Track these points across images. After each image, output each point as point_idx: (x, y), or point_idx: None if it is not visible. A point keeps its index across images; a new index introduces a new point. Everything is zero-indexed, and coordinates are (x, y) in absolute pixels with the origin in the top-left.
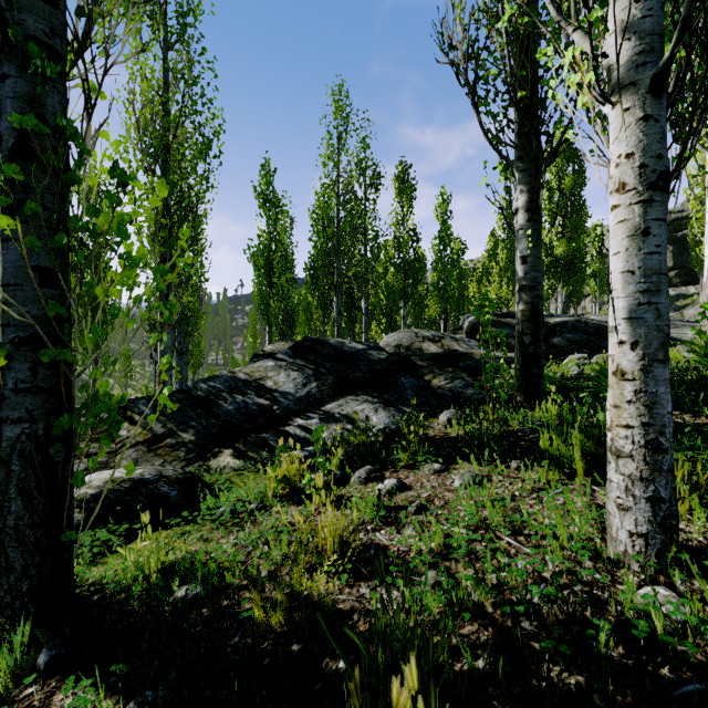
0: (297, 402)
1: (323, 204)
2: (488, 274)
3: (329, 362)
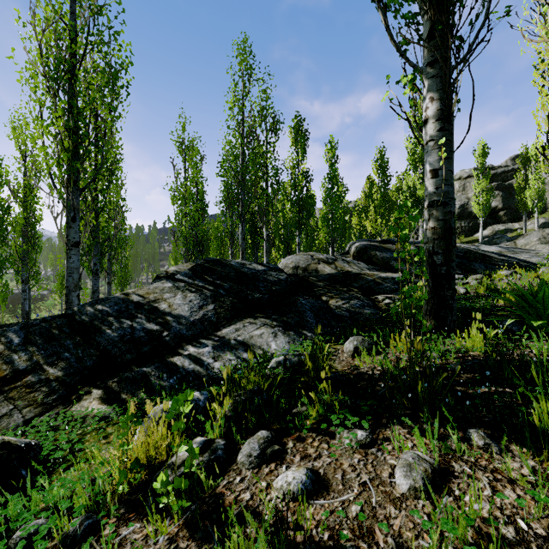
0: (190, 326)
1: (230, 144)
2: (365, 211)
3: (228, 283)
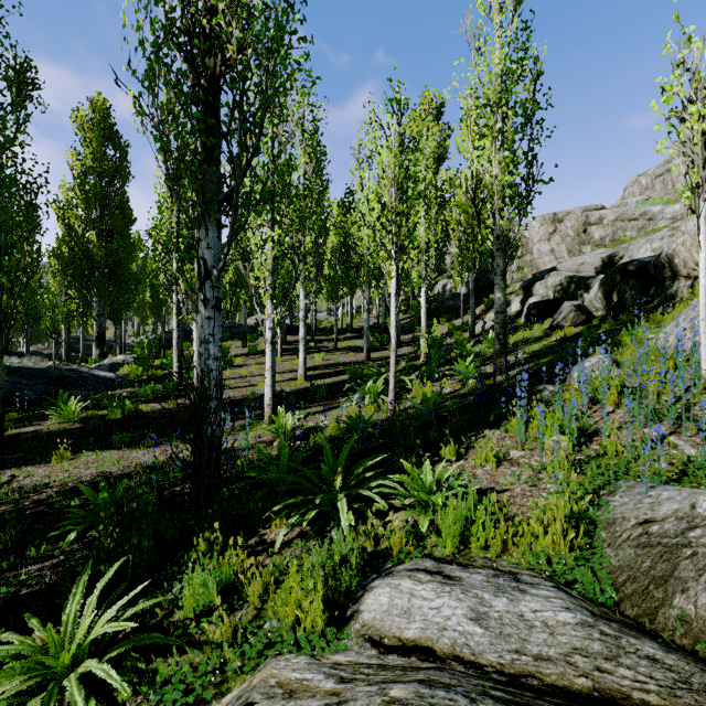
0: None
1: None
2: None
3: None
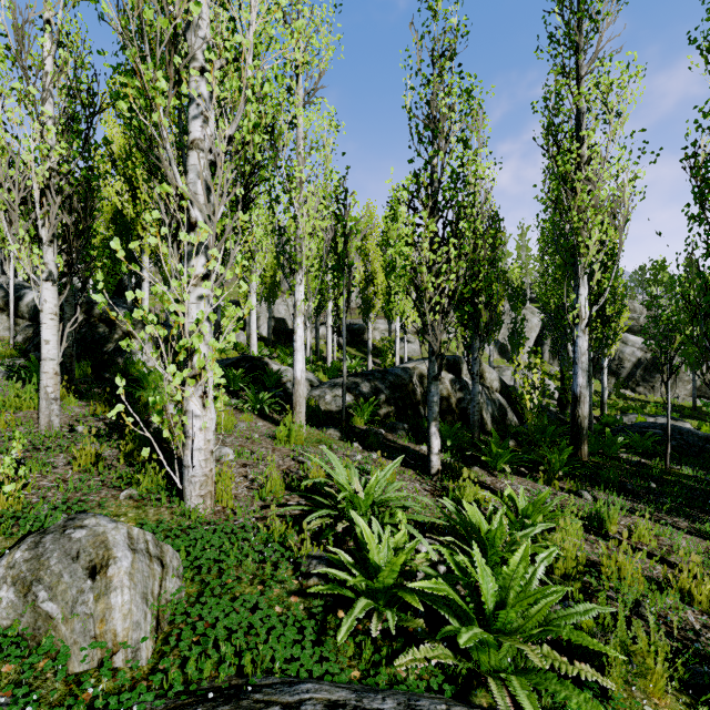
0: None
1: None
2: None
3: None
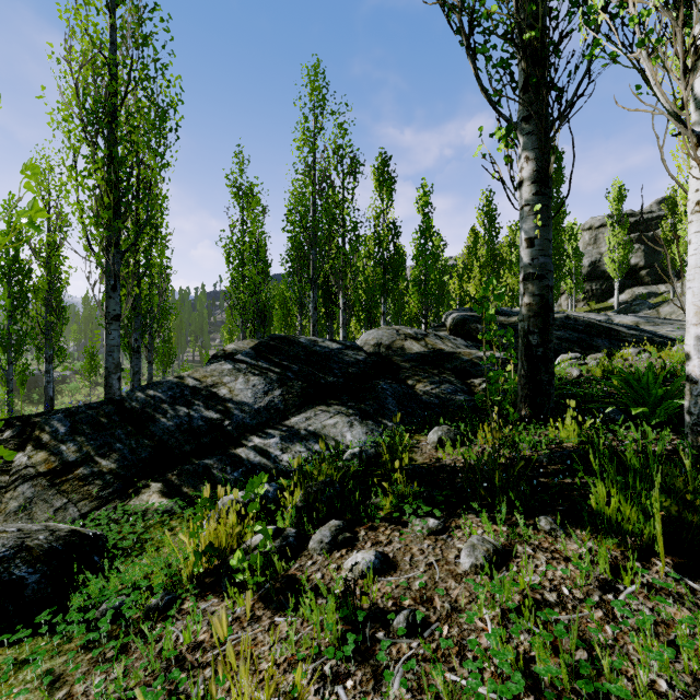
0: (254, 415)
1: (298, 191)
2: (468, 271)
3: (297, 364)
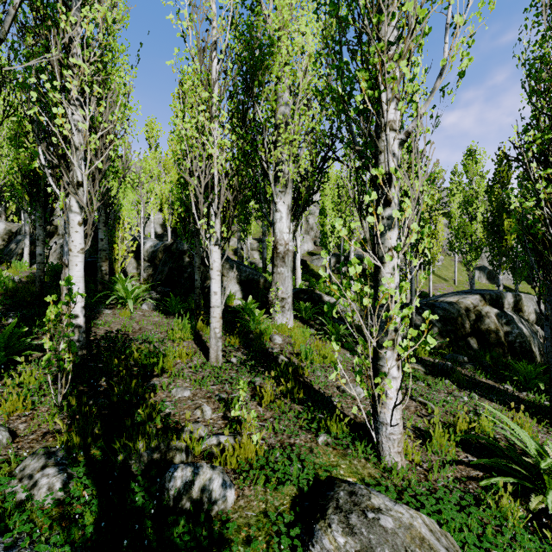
0: None
1: None
2: None
3: None
